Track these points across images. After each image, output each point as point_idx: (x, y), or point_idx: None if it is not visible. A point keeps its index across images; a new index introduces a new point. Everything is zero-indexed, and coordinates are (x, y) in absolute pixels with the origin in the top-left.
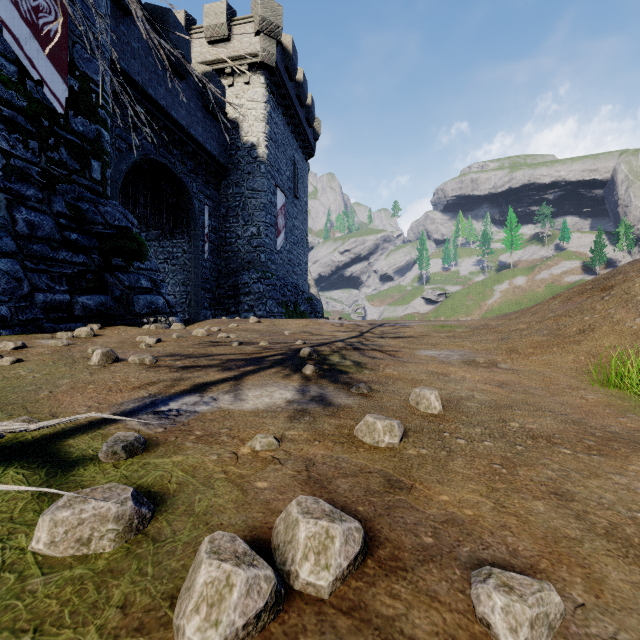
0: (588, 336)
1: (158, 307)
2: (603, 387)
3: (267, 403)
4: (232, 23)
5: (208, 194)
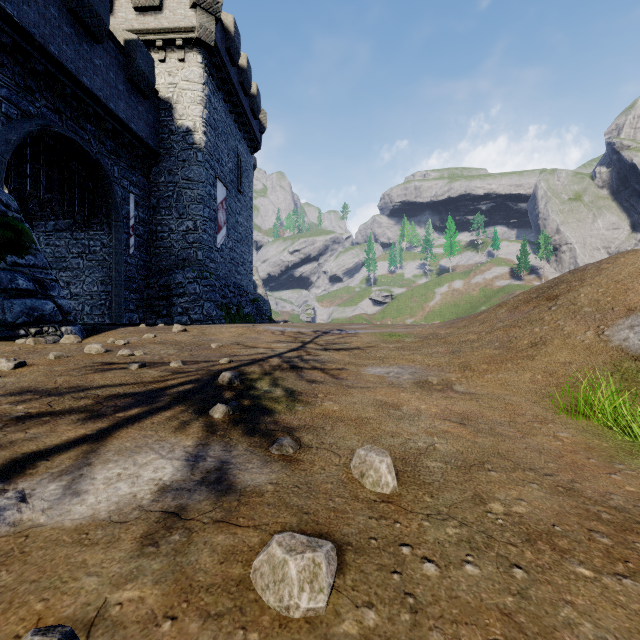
0: (541, 350)
1: (44, 314)
2: (570, 417)
3: (120, 498)
4: None
5: (134, 181)
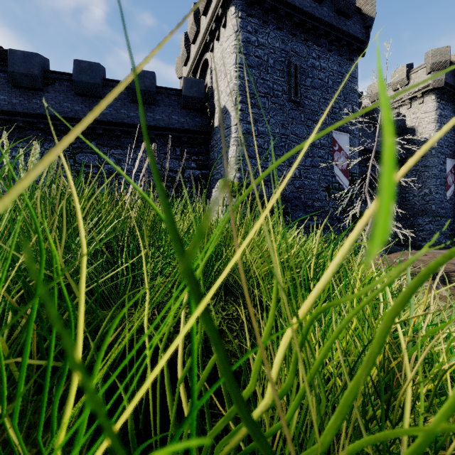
0: None
1: None
2: None
3: None
4: (410, 74)
5: None
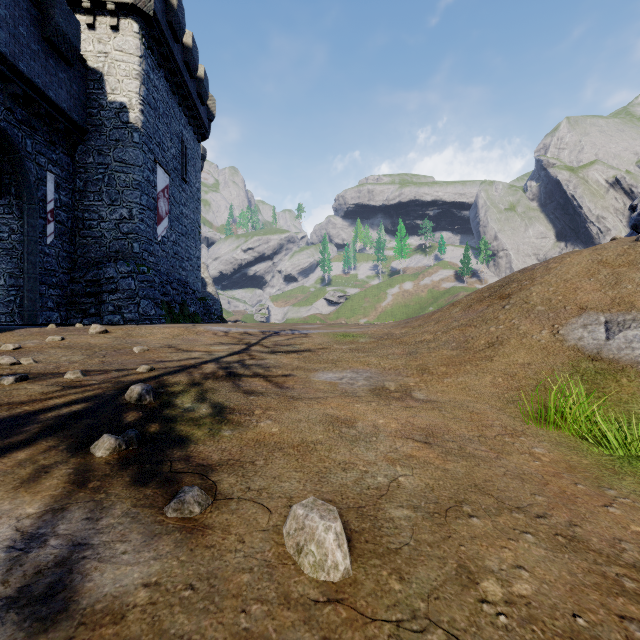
0: (499, 351)
1: None
2: (539, 426)
3: None
4: None
5: (54, 158)
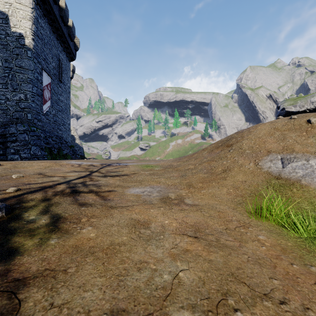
0: (229, 174)
1: None
2: (257, 219)
3: None
4: None
5: None
